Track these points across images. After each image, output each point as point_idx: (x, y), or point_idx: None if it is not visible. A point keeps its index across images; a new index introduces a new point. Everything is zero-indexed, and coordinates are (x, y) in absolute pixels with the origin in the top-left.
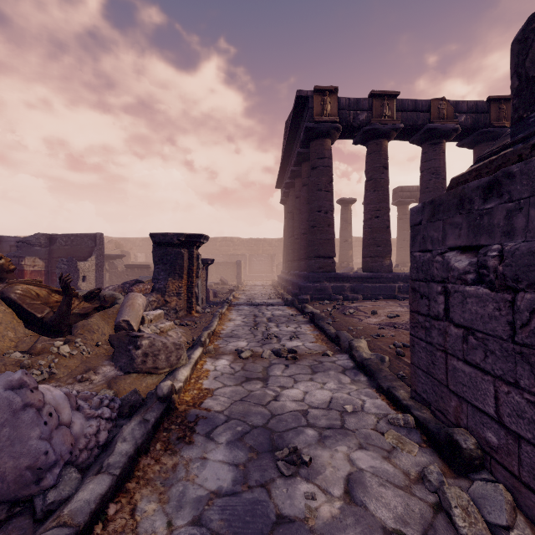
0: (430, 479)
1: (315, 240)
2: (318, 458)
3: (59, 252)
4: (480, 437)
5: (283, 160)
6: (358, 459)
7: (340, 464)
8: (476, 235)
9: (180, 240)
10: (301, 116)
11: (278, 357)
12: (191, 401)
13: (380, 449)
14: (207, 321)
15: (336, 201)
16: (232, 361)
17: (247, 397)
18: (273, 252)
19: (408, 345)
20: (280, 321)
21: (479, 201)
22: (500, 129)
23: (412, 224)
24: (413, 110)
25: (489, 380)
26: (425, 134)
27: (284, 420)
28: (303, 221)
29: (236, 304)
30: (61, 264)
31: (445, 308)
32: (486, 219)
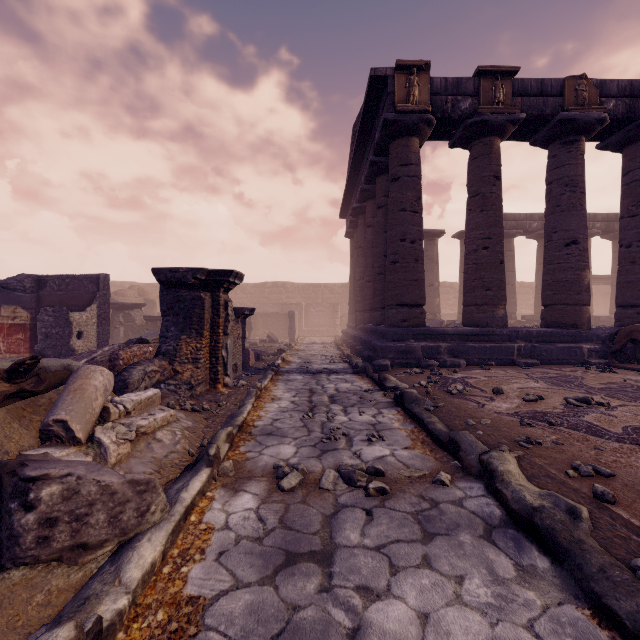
0: None
1: (397, 281)
2: None
3: (50, 300)
4: None
5: (350, 177)
6: None
7: None
8: None
9: (199, 278)
10: (376, 109)
11: (351, 486)
12: None
13: None
14: (238, 401)
15: None
16: (264, 498)
17: (281, 637)
18: (336, 301)
19: (607, 472)
20: (349, 402)
21: None
22: None
23: None
24: (538, 94)
25: None
26: (556, 128)
27: None
28: (377, 256)
29: (285, 371)
30: (44, 315)
31: None
32: None
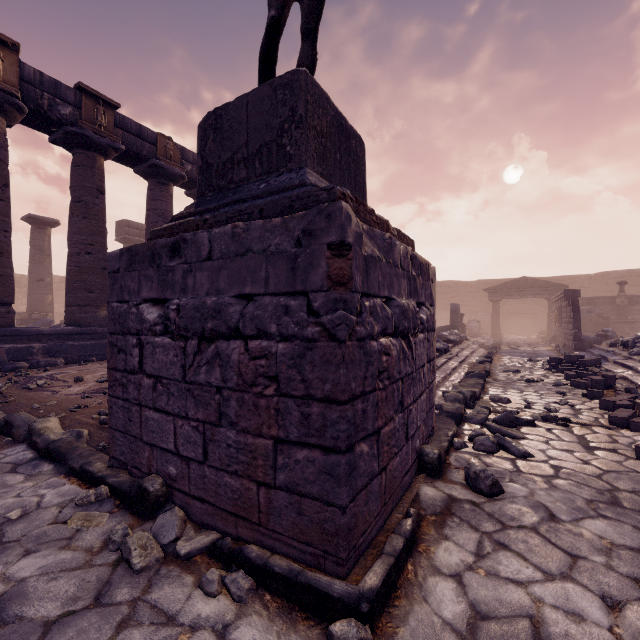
0: (115, 539)
1: None
2: None
3: None
4: (166, 475)
5: None
6: (20, 570)
7: None
8: (164, 289)
9: None
10: None
11: None
12: None
13: (59, 541)
14: None
15: (22, 217)
16: None
17: None
18: None
19: None
20: None
21: (166, 258)
22: None
23: (111, 270)
24: (137, 135)
25: (171, 420)
26: (152, 169)
27: None
28: None
29: None
30: None
31: (141, 361)
32: (171, 275)
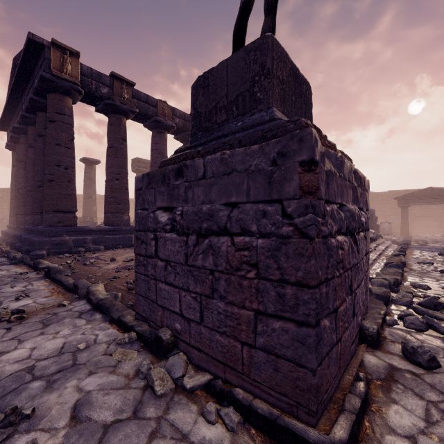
0: (143, 370)
1: (53, 194)
2: (43, 404)
3: None
4: (173, 329)
5: (10, 100)
6: (87, 385)
7: (69, 397)
8: (171, 200)
9: None
10: (35, 61)
11: None
12: None
13: (108, 367)
14: None
15: (80, 159)
16: None
17: None
18: None
19: None
20: (2, 282)
21: (173, 179)
22: None
23: (136, 189)
24: (146, 102)
25: (177, 291)
26: (154, 123)
27: (1, 387)
28: (38, 172)
29: None
30: None
31: (156, 249)
32: (176, 191)
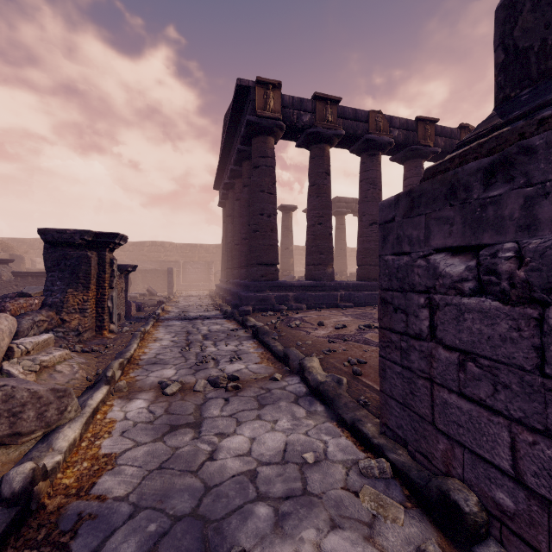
0: None
1: (257, 245)
2: None
3: None
4: (484, 495)
5: (222, 157)
6: (333, 550)
7: None
8: (475, 231)
9: (86, 239)
10: (242, 109)
11: (216, 388)
12: (75, 485)
13: (358, 523)
14: (124, 343)
15: (277, 208)
16: (153, 401)
17: (169, 461)
18: (211, 260)
19: (363, 361)
20: (218, 338)
21: (479, 188)
22: (425, 148)
23: (382, 221)
24: (353, 119)
25: (500, 422)
26: (364, 144)
27: (224, 496)
28: (243, 225)
29: (165, 319)
30: None
31: (430, 325)
32: (490, 210)
